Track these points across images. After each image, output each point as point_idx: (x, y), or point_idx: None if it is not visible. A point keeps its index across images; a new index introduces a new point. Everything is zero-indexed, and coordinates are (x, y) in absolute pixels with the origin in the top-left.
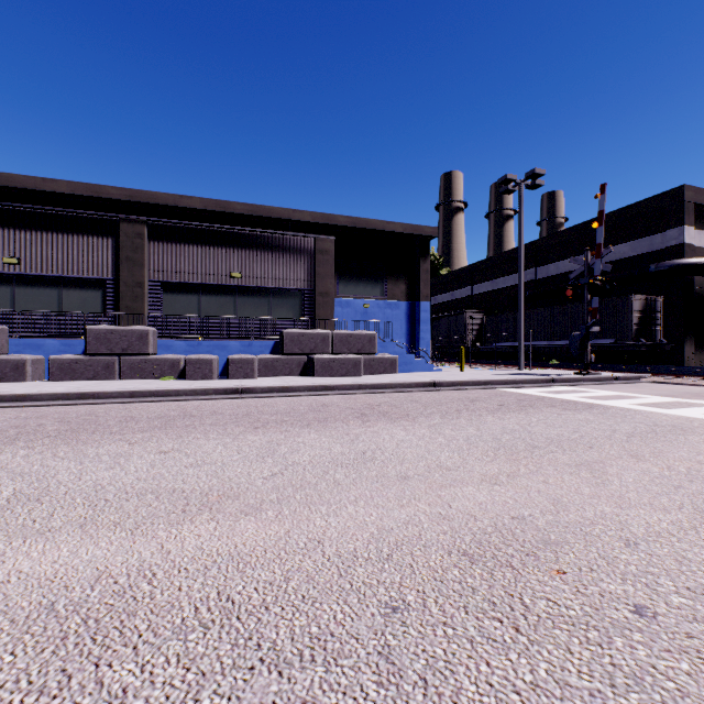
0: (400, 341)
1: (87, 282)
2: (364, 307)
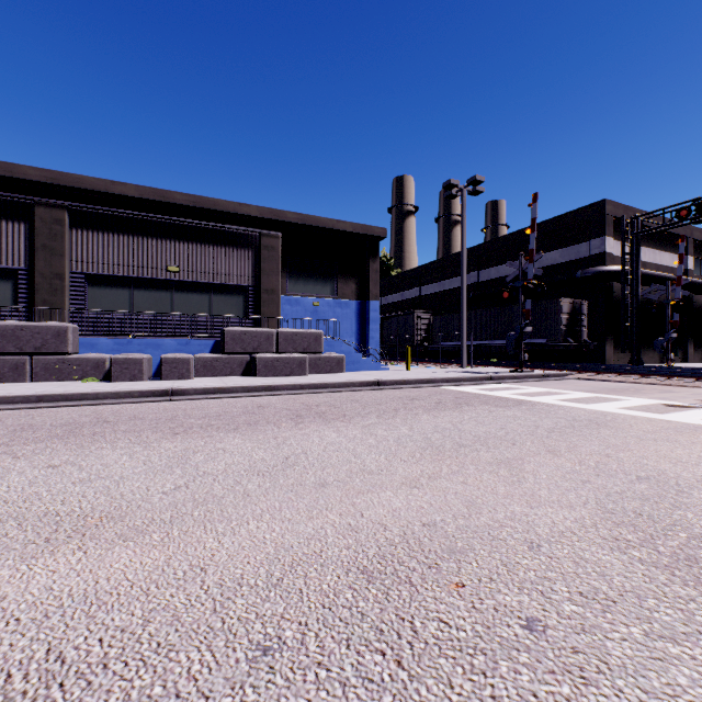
0: (351, 340)
1: None
2: (314, 305)
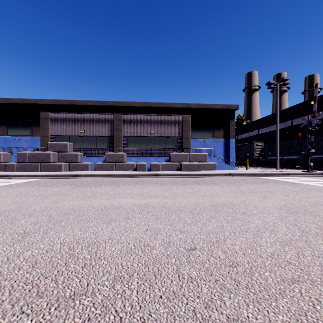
0: (221, 156)
1: (104, 137)
2: (204, 142)
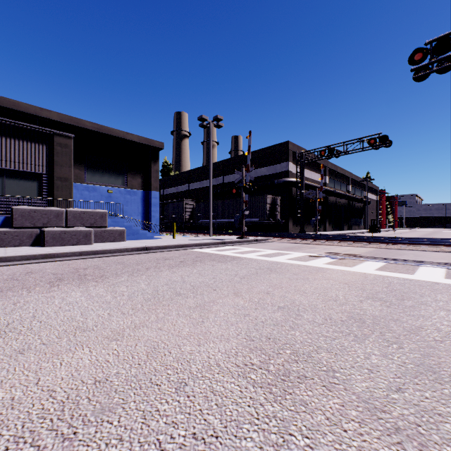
0: (138, 218)
1: None
2: (108, 192)
